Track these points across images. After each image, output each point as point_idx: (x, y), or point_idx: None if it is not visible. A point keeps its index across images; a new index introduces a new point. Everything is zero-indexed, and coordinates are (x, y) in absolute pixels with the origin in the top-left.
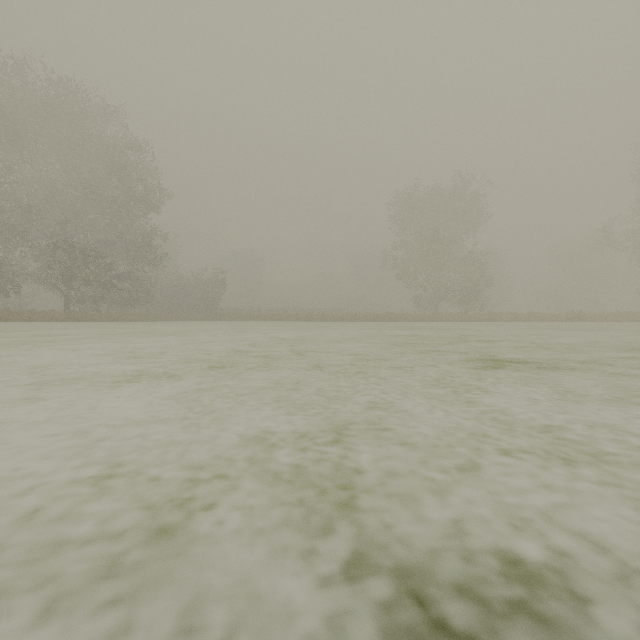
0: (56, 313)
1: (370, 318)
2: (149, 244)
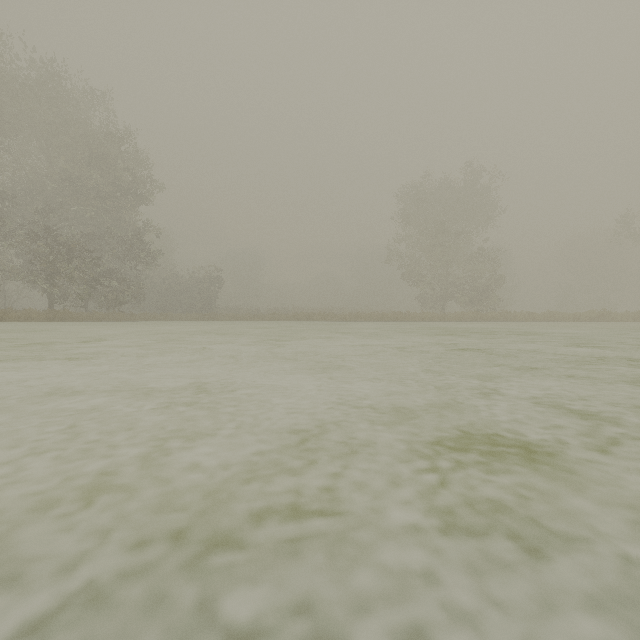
0: (34, 312)
1: (374, 318)
2: (138, 238)
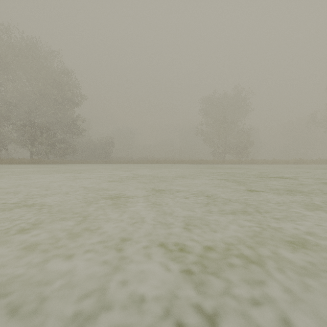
0: (25, 159)
1: (190, 162)
2: (74, 123)
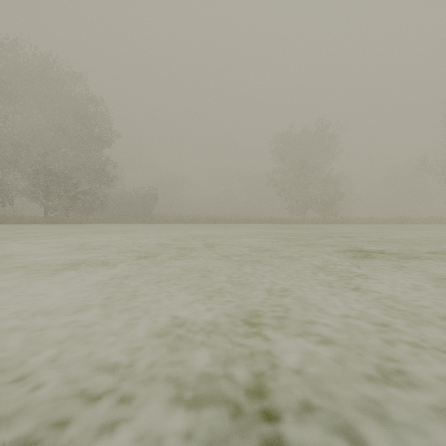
0: (38, 218)
1: (258, 221)
2: (103, 170)
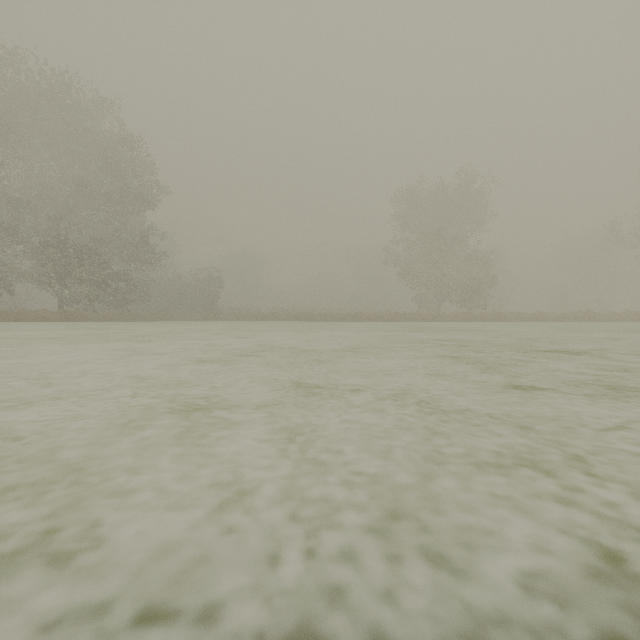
0: (48, 313)
1: (372, 318)
2: (145, 242)
